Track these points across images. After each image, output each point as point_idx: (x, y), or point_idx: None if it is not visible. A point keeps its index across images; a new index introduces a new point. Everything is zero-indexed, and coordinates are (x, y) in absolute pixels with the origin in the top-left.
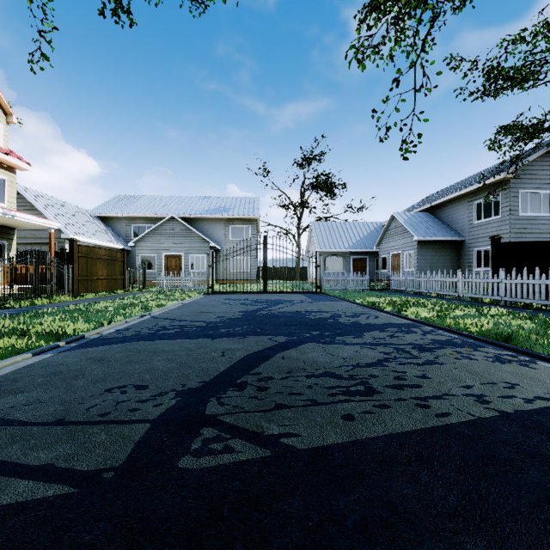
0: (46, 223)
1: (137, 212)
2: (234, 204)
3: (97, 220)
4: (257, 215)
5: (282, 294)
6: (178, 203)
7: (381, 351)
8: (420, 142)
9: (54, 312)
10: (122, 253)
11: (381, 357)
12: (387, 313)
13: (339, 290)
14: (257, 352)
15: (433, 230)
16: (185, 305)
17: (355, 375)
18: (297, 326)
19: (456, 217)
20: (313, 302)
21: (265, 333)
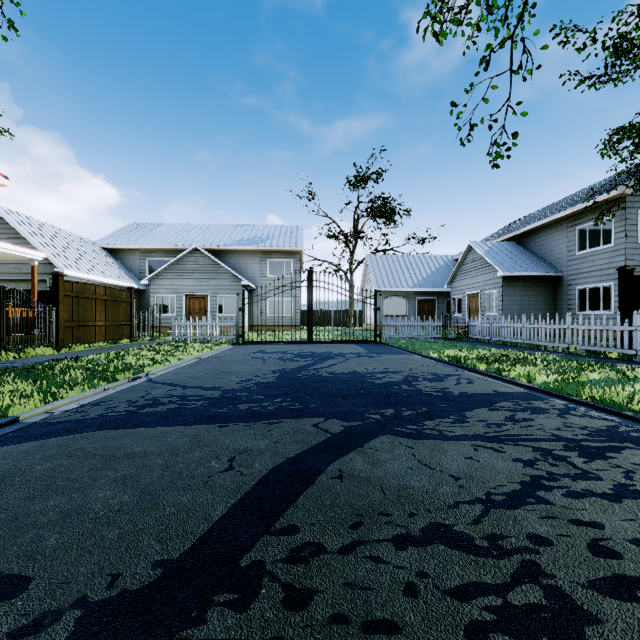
0: (26, 252)
1: (154, 243)
2: (272, 233)
3: (104, 252)
4: (300, 246)
5: (332, 344)
6: (204, 232)
7: (515, 458)
8: (515, 144)
9: (4, 374)
10: (128, 292)
11: (524, 476)
12: (481, 373)
13: (405, 339)
14: (292, 460)
15: (522, 264)
16: (202, 361)
17: (498, 535)
18: (358, 399)
19: (551, 247)
20: (373, 356)
21: (309, 412)
